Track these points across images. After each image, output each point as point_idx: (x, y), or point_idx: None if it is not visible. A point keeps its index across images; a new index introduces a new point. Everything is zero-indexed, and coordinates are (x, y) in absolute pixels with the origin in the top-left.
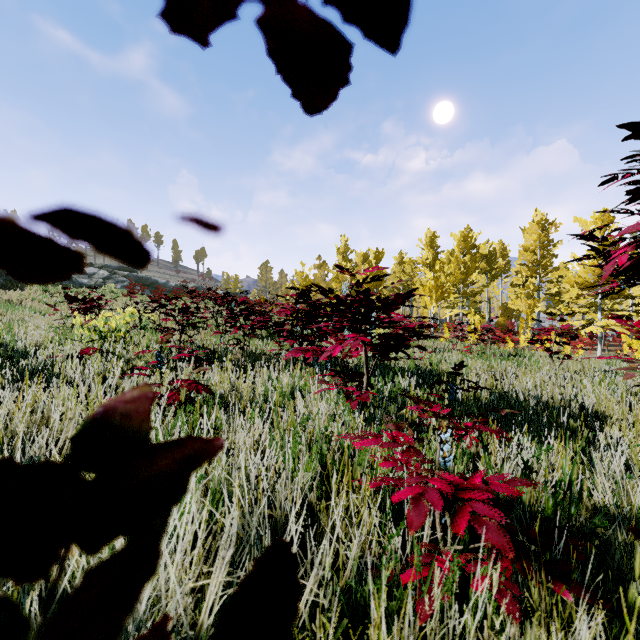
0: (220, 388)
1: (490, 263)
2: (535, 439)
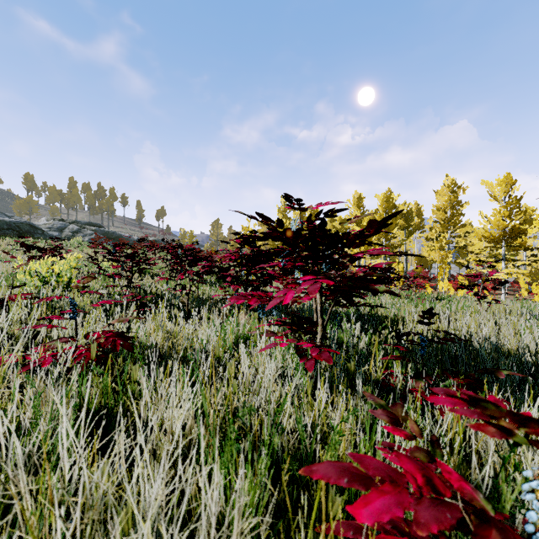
0: (152, 339)
1: (407, 221)
2: None
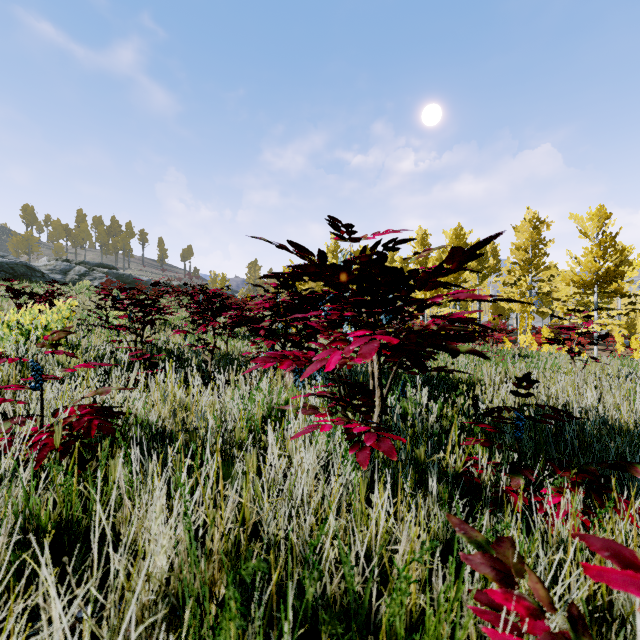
0: (152, 414)
1: (481, 262)
2: None
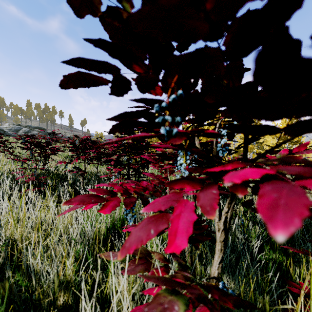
0: None
1: None
2: None
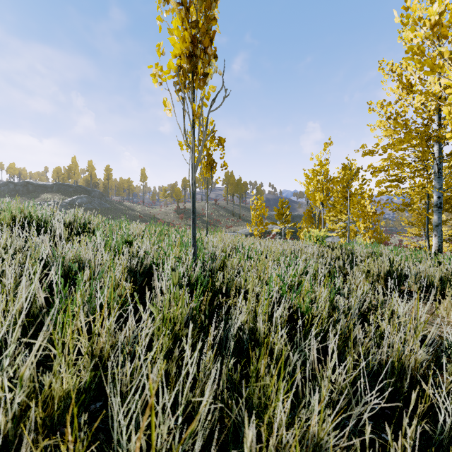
0: None
1: None
2: None
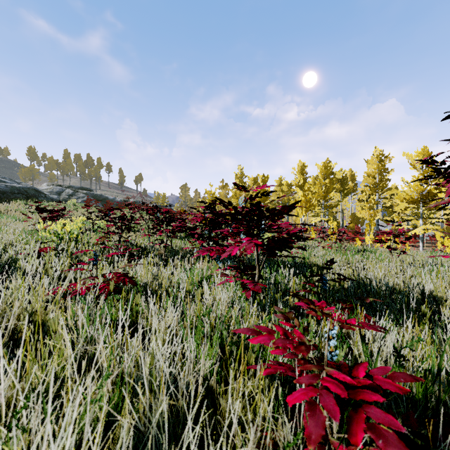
0: (144, 279)
1: (343, 185)
2: (394, 322)
